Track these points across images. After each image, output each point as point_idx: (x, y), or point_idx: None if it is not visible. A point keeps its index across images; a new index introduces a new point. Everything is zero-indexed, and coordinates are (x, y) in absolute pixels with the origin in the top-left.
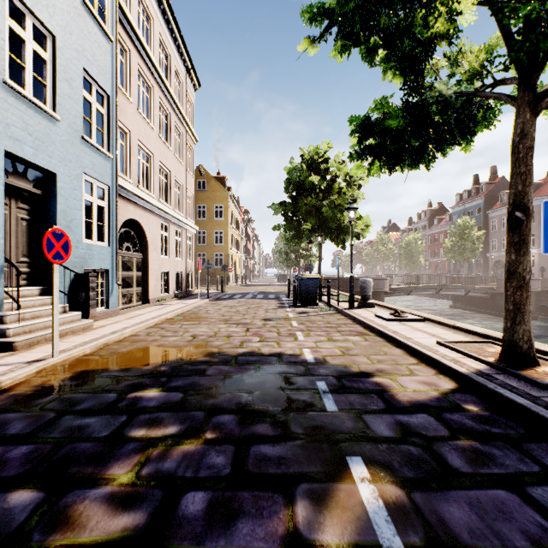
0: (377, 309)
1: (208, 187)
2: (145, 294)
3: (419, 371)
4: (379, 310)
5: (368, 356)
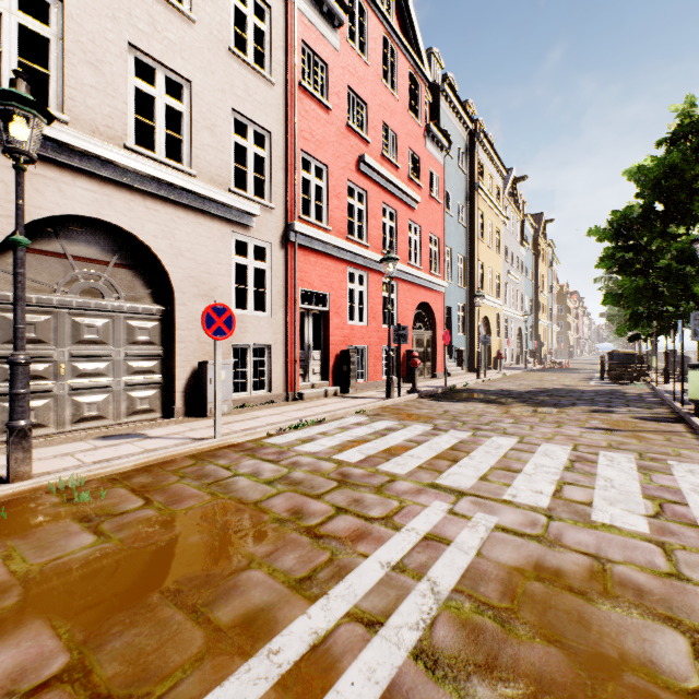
0: None
1: None
2: None
3: None
4: None
5: None
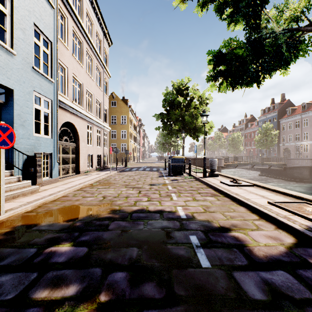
0: (220, 178)
1: (117, 105)
2: (77, 168)
3: (263, 226)
4: (222, 178)
5: (223, 213)
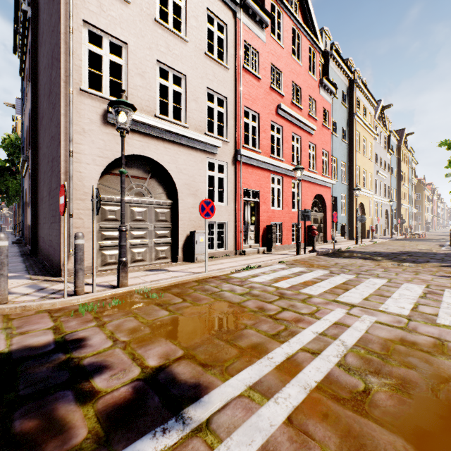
0: None
1: None
2: None
3: None
4: None
5: None
